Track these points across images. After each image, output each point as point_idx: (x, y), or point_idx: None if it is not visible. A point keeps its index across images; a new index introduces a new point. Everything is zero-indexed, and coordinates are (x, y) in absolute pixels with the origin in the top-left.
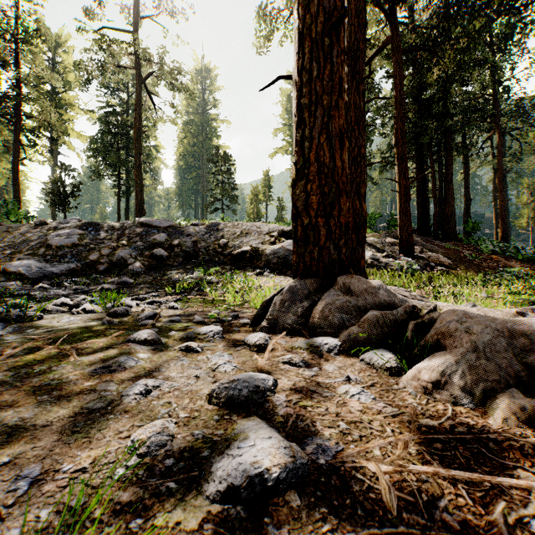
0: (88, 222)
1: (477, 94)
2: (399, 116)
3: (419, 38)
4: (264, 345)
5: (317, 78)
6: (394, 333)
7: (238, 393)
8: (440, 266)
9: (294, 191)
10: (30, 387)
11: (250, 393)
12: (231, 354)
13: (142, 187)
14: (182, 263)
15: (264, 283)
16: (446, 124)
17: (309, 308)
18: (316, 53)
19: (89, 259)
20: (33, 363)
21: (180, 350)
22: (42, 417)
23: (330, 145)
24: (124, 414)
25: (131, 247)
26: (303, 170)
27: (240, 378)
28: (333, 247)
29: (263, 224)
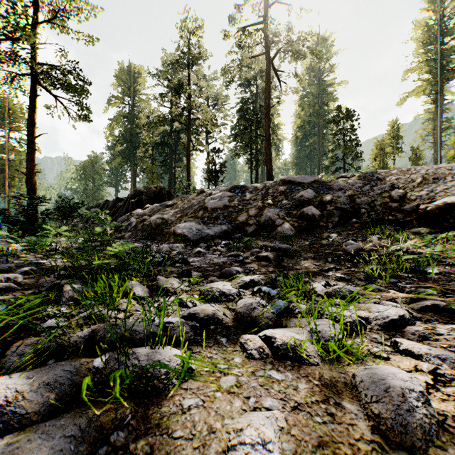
0: (234, 186)
1: None
2: None
3: None
4: None
5: None
6: None
7: None
8: None
9: None
10: None
11: None
12: None
13: (271, 156)
14: (338, 224)
15: None
16: None
17: None
18: None
19: (238, 220)
20: None
21: None
22: None
23: None
24: None
25: (277, 207)
26: None
27: None
28: None
29: (453, 164)
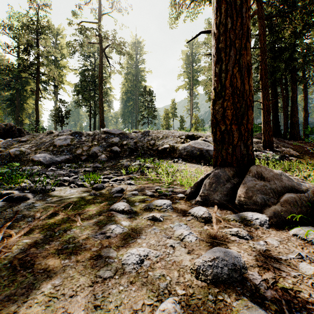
0: (75, 132)
1: (313, 44)
2: (263, 60)
3: (274, 10)
4: (209, 218)
5: (231, 29)
6: (310, 211)
7: (220, 271)
8: (291, 156)
9: (214, 107)
10: (55, 250)
11: (230, 271)
12: (186, 224)
13: (103, 111)
14: (128, 155)
15: (180, 168)
16: (293, 65)
17: (231, 188)
18: (230, 12)
19: (76, 153)
20: (53, 226)
21: (149, 219)
22: (68, 285)
23: (241, 74)
24: (130, 286)
25: (99, 146)
26: (221, 92)
27: (218, 256)
28: (243, 145)
29: (175, 131)
